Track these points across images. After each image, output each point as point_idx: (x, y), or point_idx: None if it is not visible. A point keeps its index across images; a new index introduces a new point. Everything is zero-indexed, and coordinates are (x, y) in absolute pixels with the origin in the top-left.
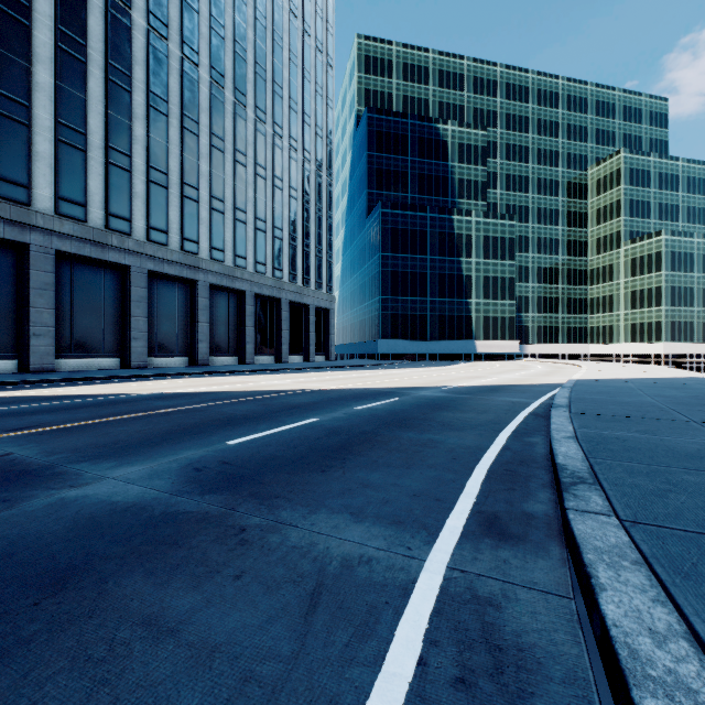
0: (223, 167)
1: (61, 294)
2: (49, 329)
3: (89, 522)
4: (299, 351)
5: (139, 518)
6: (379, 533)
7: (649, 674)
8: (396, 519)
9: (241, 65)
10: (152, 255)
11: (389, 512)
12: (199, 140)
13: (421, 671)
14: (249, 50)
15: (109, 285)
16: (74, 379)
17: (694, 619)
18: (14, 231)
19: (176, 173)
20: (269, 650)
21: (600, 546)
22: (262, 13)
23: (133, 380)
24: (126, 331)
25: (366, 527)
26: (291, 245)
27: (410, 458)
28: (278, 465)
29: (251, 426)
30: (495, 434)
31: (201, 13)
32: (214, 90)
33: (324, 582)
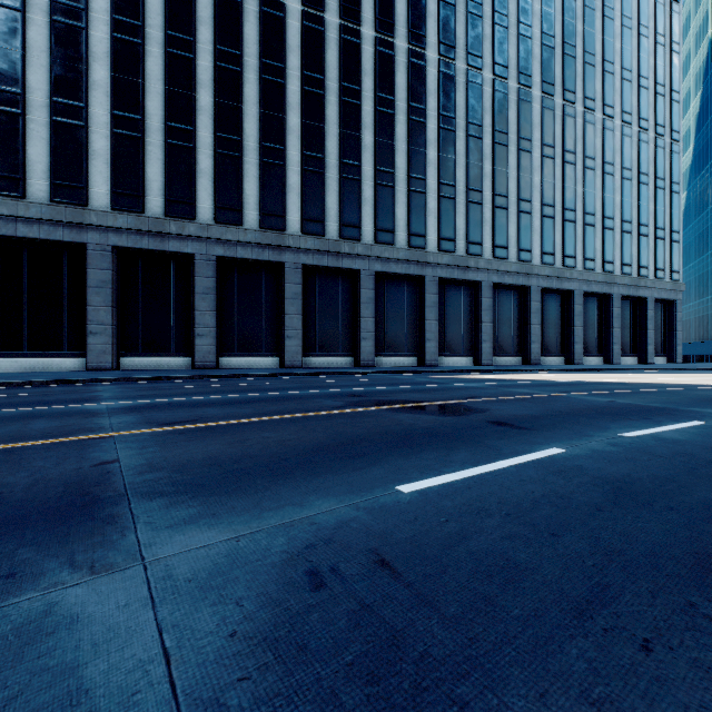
0: (552, 174)
1: (438, 309)
2: (434, 336)
3: None
4: (631, 352)
5: None
6: None
7: None
8: None
9: (569, 64)
10: (496, 269)
11: None
12: (532, 156)
13: None
14: (577, 43)
15: (465, 299)
16: (472, 371)
17: None
18: (418, 269)
19: (513, 193)
20: None
21: None
22: None
23: (516, 373)
24: (477, 335)
25: None
26: (623, 232)
27: None
28: None
29: None
30: None
31: (533, 38)
32: (544, 103)
33: None
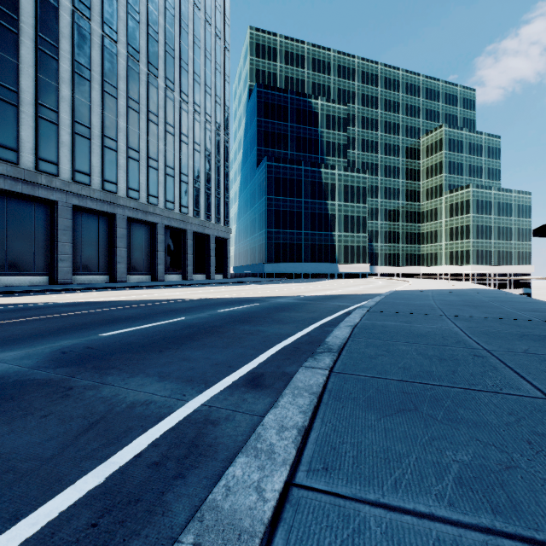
0: (138, 125)
1: None
2: None
3: None
4: (202, 271)
5: None
6: (170, 387)
7: (256, 447)
8: (189, 378)
9: (154, 44)
10: (77, 192)
11: (188, 375)
12: (118, 102)
13: (134, 460)
14: (160, 32)
15: (39, 217)
16: (3, 292)
17: (317, 420)
18: None
19: (98, 127)
20: (36, 455)
21: (300, 386)
22: (171, 4)
23: (55, 293)
24: (54, 254)
25: (164, 384)
26: (195, 187)
27: (232, 342)
28: (129, 348)
29: (128, 324)
30: (307, 326)
31: (119, 1)
32: (130, 63)
33: (107, 416)
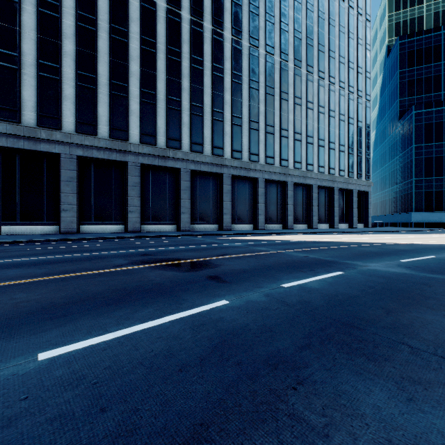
0: (300, 114)
1: (232, 195)
2: (229, 211)
3: (398, 275)
4: (344, 221)
5: (417, 276)
6: None
7: None
8: None
9: (310, 50)
10: (267, 170)
11: None
12: (288, 103)
13: None
14: (314, 38)
15: (249, 188)
16: (248, 233)
17: None
18: (218, 169)
19: (277, 125)
20: None
21: None
22: (322, 11)
23: (273, 235)
24: (256, 210)
25: None
26: (340, 151)
27: None
28: None
29: (397, 256)
30: None
31: (289, 31)
32: (295, 72)
33: None
